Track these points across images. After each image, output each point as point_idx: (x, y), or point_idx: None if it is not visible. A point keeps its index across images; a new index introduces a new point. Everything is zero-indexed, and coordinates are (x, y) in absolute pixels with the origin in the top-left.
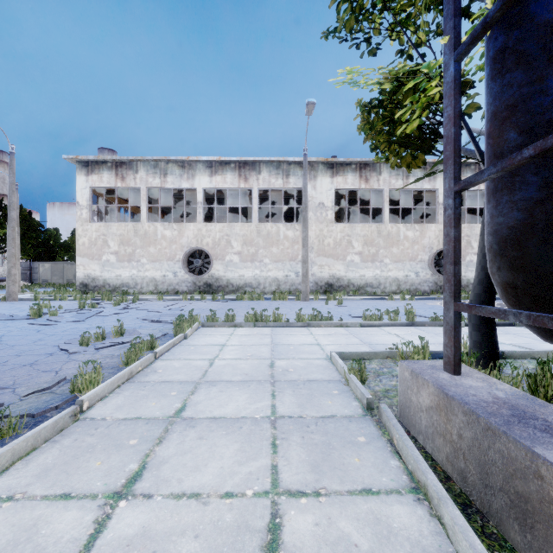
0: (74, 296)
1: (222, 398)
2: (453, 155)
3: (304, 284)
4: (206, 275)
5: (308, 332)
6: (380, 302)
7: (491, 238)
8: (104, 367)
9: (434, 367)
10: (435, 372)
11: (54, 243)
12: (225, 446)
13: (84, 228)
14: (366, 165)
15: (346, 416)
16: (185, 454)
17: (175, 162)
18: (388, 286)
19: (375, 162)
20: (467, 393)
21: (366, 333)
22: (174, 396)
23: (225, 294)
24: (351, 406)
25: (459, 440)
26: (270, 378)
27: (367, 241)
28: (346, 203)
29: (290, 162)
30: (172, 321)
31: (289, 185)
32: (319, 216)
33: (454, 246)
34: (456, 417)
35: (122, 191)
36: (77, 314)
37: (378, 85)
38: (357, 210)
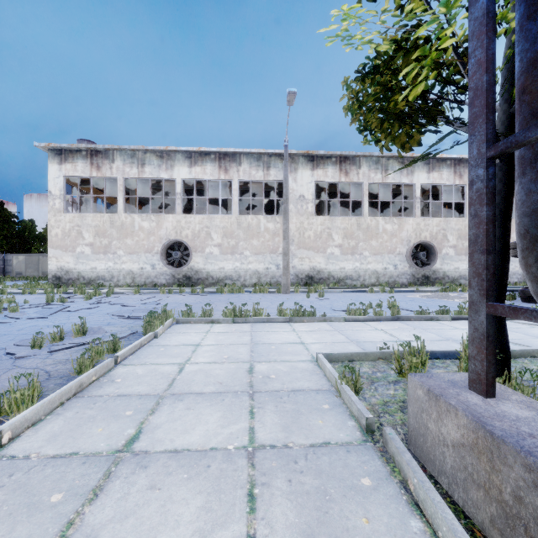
0: (45, 290)
1: (188, 419)
2: (485, 111)
3: (285, 277)
4: (185, 267)
5: (291, 328)
6: (361, 295)
7: (527, 221)
8: (51, 376)
9: (455, 384)
10: (460, 393)
11: (28, 234)
12: (185, 501)
13: (57, 219)
14: (346, 158)
15: (342, 443)
16: (125, 520)
17: (153, 151)
18: (367, 278)
19: (363, 144)
20: (521, 432)
21: (352, 328)
22: (128, 417)
23: (205, 286)
24: (346, 427)
25: (516, 503)
26: (249, 389)
27: (347, 234)
28: (326, 196)
29: (271, 154)
30: (145, 317)
31: (270, 177)
32: (299, 208)
33: (486, 229)
34: (510, 470)
35: (98, 181)
36: (42, 309)
37: (375, 45)
38: (336, 204)
